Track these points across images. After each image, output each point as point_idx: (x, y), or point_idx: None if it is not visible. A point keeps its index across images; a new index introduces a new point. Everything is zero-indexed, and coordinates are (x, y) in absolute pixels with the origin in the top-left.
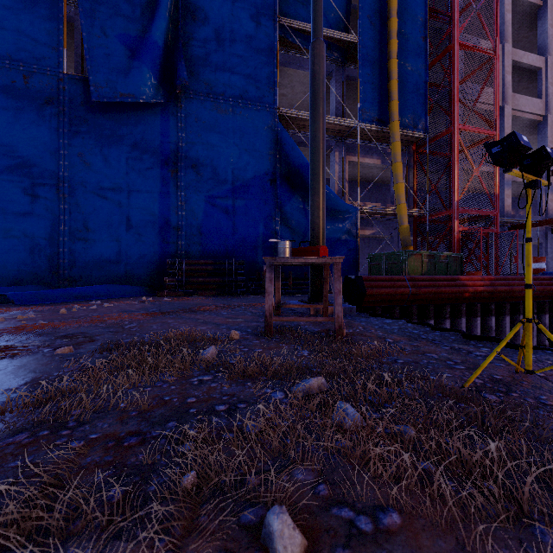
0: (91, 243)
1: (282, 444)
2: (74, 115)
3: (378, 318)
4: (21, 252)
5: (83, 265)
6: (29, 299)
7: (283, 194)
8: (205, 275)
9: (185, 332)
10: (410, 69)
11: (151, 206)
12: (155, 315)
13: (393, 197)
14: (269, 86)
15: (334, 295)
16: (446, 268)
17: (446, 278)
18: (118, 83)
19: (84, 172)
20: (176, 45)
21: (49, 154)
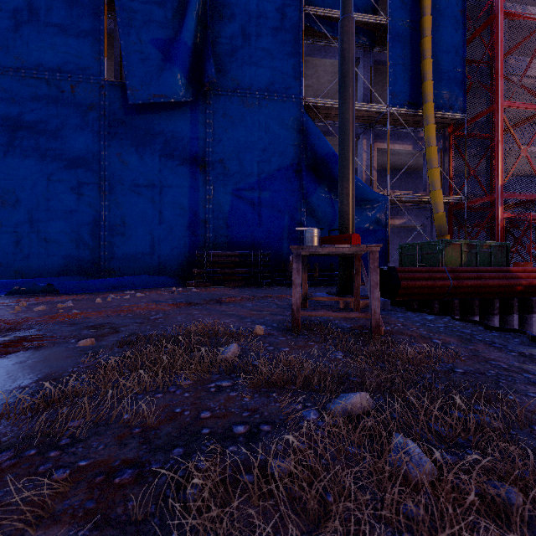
0: (127, 236)
1: (322, 502)
2: (113, 118)
3: (417, 313)
4: (68, 246)
5: (121, 257)
6: (73, 288)
7: (309, 185)
8: (231, 266)
9: (208, 325)
10: (446, 46)
11: (181, 200)
12: (181, 306)
13: (426, 184)
14: (294, 77)
15: (370, 287)
16: (489, 258)
17: (493, 269)
18: (152, 85)
19: (121, 170)
20: (204, 44)
21: (92, 155)
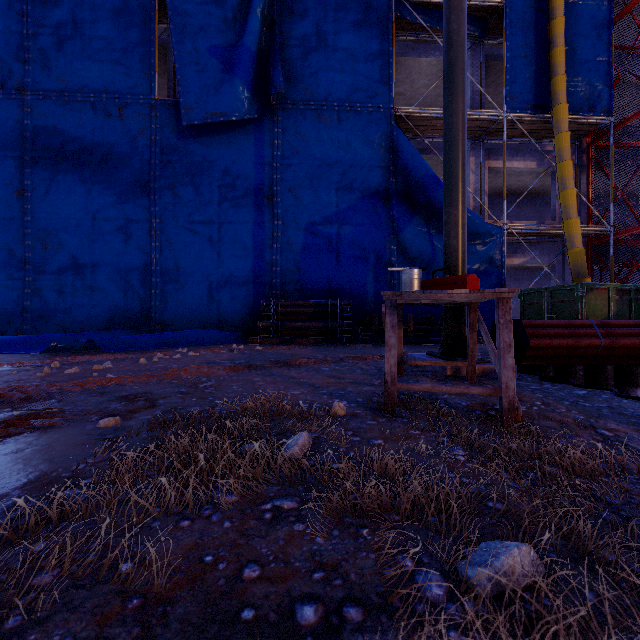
0: (182, 283)
1: None
2: (165, 143)
3: (559, 385)
4: (115, 295)
5: (174, 308)
6: (117, 345)
7: (401, 216)
8: (304, 318)
9: (270, 399)
10: (584, 29)
11: (244, 239)
12: (239, 370)
13: (555, 211)
14: (382, 82)
15: (500, 351)
16: None
17: None
18: (209, 102)
19: (175, 205)
20: (271, 48)
21: (142, 188)
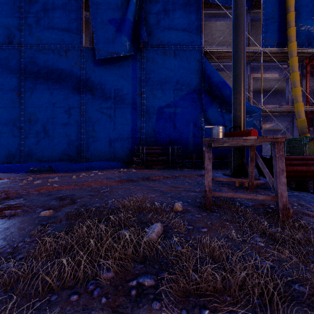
0: (96, 138)
1: None
2: (88, 69)
3: (303, 193)
4: (64, 144)
5: (92, 150)
6: (63, 169)
7: (206, 103)
8: (157, 155)
9: (138, 200)
10: (305, 2)
11: (127, 115)
12: (122, 182)
13: (288, 99)
14: (197, 34)
15: (276, 173)
16: None
17: None
18: (109, 47)
19: (92, 99)
20: (140, 19)
21: (76, 91)
